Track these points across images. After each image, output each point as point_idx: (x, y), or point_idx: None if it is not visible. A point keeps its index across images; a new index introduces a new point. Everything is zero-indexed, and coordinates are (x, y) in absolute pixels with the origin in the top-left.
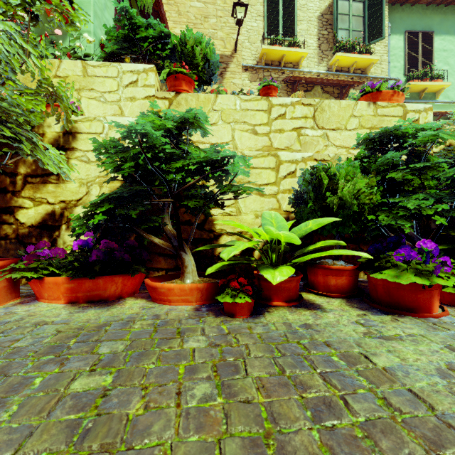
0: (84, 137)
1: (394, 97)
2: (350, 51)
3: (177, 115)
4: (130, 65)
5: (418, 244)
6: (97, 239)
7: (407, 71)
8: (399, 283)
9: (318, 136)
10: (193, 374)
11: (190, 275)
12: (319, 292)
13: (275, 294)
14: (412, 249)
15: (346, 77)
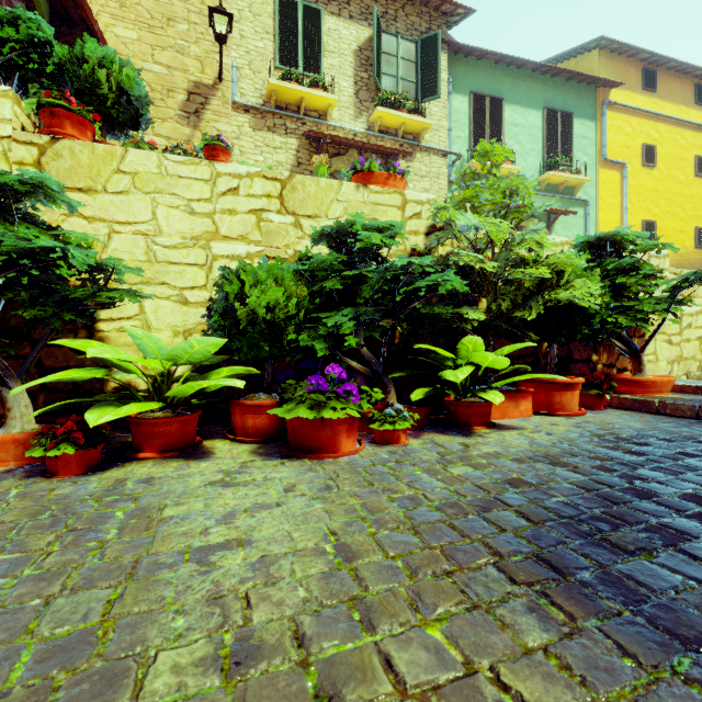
0: None
1: (391, 181)
2: (398, 107)
3: (55, 173)
4: None
5: (327, 370)
6: None
7: (472, 145)
8: (302, 419)
9: (288, 223)
10: None
11: (16, 422)
12: (234, 437)
13: (146, 443)
14: (322, 377)
15: (394, 142)
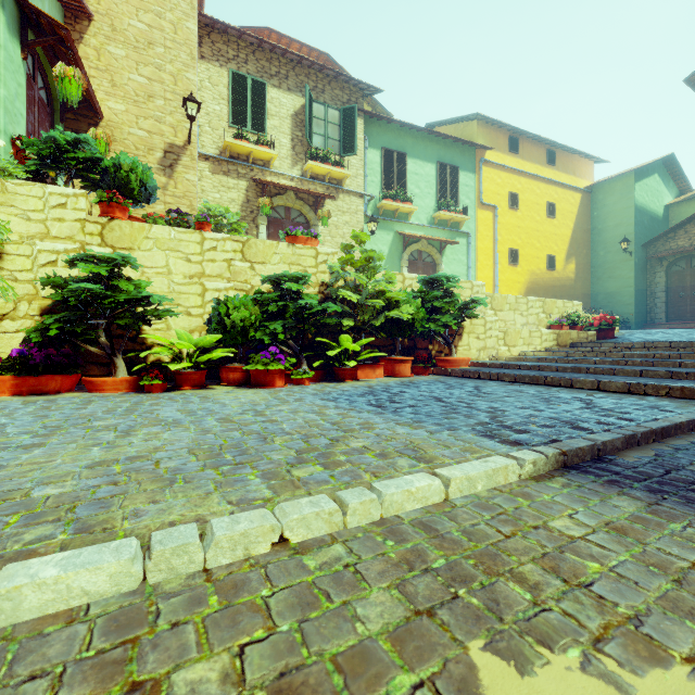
0: (11, 258)
1: (309, 241)
2: (326, 160)
3: (110, 239)
4: (58, 187)
5: (270, 349)
6: (39, 348)
7: (383, 188)
8: (258, 371)
9: (247, 267)
10: (119, 402)
11: (121, 373)
12: (223, 384)
13: (185, 383)
14: (268, 353)
15: (322, 185)
